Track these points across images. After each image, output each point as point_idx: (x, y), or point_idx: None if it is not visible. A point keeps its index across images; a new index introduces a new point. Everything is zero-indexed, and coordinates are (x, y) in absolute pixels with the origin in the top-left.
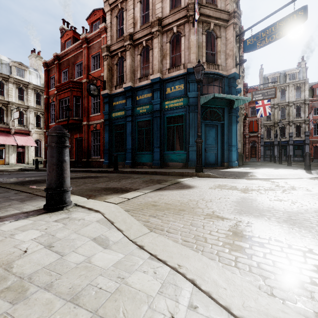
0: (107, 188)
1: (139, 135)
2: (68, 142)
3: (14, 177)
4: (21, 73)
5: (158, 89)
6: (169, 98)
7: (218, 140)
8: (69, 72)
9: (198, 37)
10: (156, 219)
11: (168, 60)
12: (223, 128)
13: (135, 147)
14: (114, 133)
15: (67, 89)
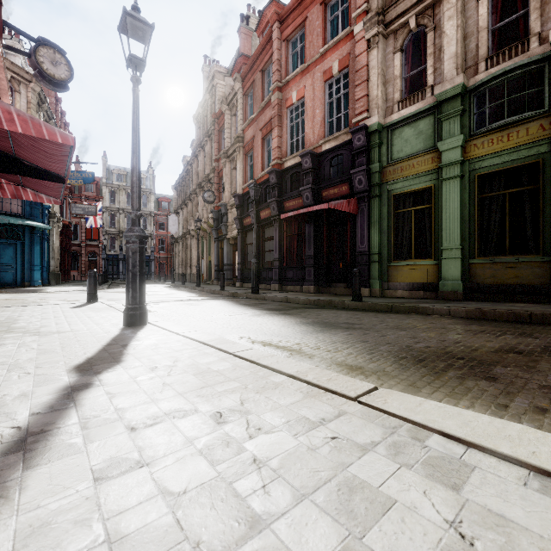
0: None
1: None
2: None
3: None
4: None
5: None
6: None
7: (17, 260)
8: None
9: None
10: None
11: None
12: (24, 247)
13: None
14: None
15: None
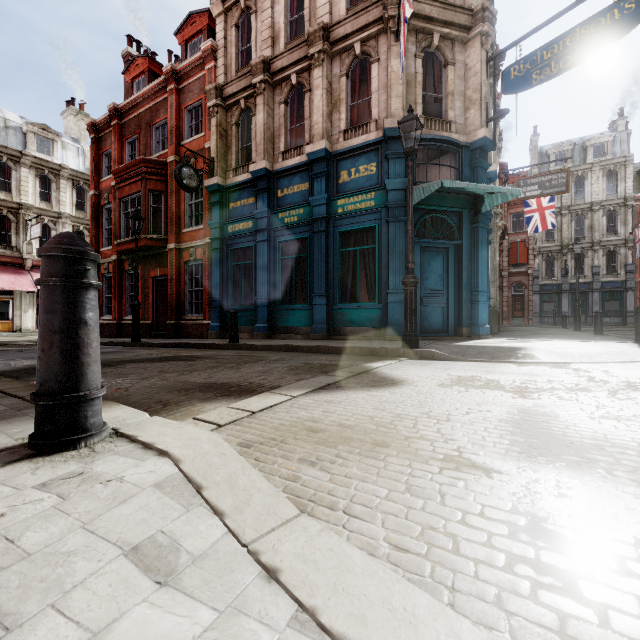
0: (208, 383)
1: (284, 270)
2: (94, 275)
3: (18, 358)
4: (45, 146)
5: (322, 174)
6: (345, 193)
7: (449, 281)
8: (140, 143)
9: (408, 63)
10: (316, 472)
11: (344, 113)
12: (460, 255)
13: (276, 295)
14: (231, 266)
15: (136, 177)
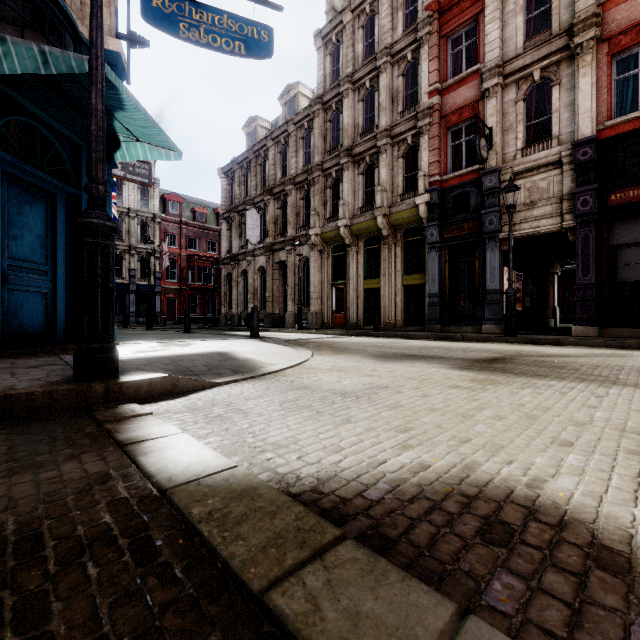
0: None
1: None
2: None
3: None
4: None
5: None
6: None
7: (57, 251)
8: None
9: None
10: None
11: None
12: (77, 213)
13: None
14: None
15: None
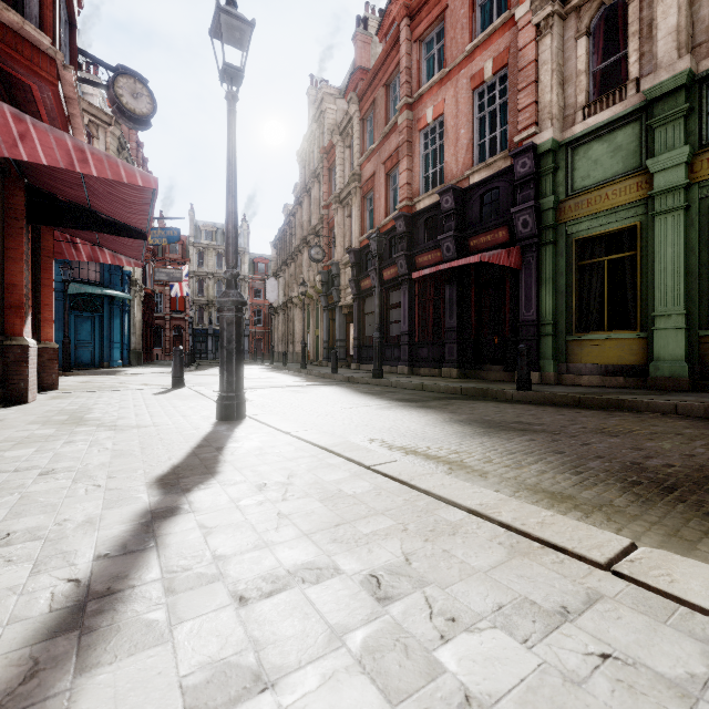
0: None
1: None
2: None
3: None
4: None
5: None
6: None
7: (95, 336)
8: None
9: None
10: None
11: None
12: (103, 321)
13: None
14: None
15: None
